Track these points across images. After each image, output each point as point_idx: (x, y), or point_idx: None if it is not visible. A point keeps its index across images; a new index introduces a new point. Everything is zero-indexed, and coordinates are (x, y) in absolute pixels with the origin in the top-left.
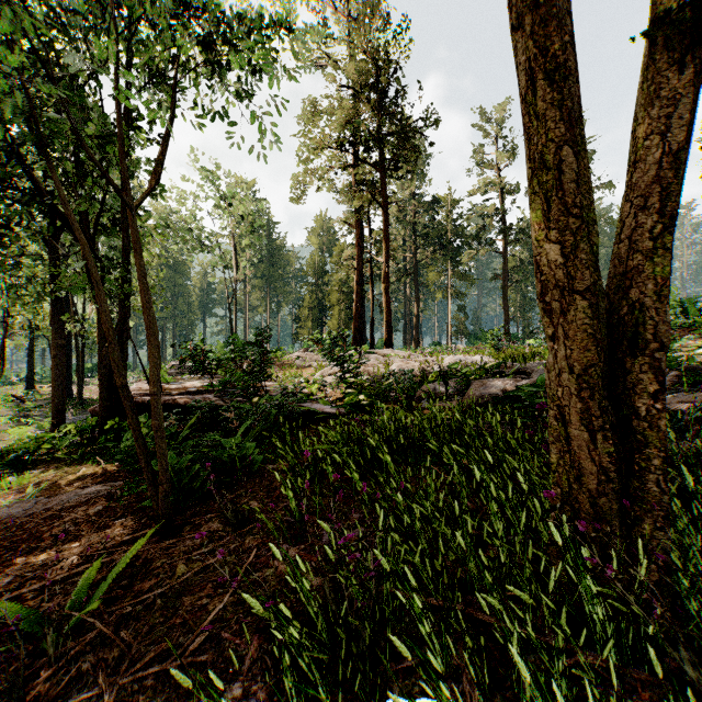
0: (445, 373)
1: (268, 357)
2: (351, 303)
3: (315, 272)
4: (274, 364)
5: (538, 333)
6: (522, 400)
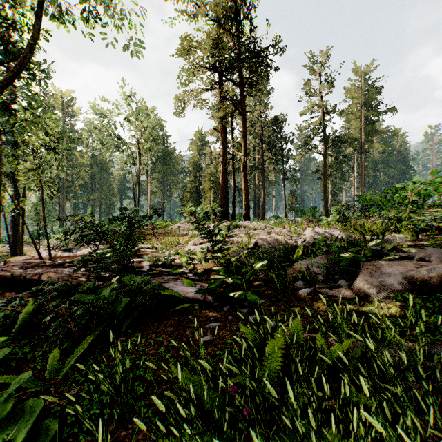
0: (308, 246)
1: (134, 232)
2: (218, 189)
3: (194, 168)
4: (160, 232)
5: (354, 209)
6: (441, 295)
